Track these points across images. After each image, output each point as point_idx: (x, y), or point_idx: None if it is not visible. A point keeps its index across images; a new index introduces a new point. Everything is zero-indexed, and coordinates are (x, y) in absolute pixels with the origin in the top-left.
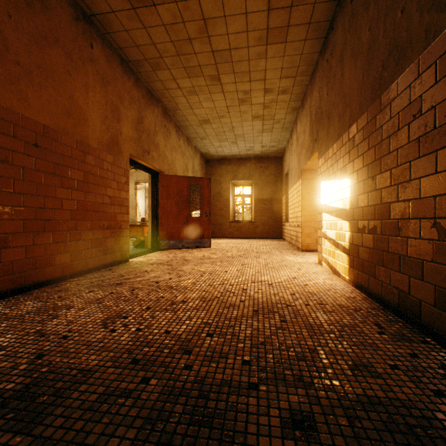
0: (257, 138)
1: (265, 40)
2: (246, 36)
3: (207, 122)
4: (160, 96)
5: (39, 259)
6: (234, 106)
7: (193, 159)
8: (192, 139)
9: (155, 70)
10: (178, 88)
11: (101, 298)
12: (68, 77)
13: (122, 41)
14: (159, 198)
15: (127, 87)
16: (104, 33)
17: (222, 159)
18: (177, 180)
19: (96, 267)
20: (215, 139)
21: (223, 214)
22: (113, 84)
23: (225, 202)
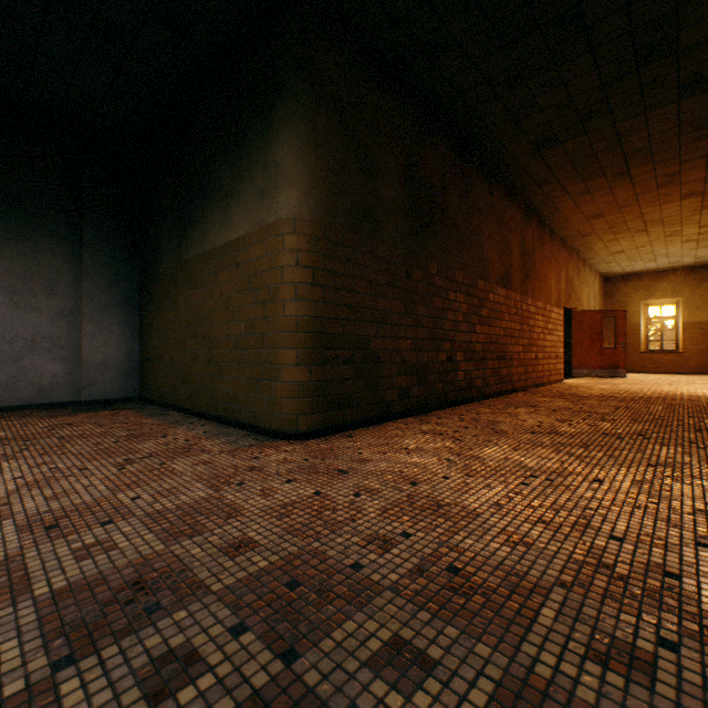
0: (687, 253)
1: (699, 209)
2: (678, 212)
3: (619, 253)
4: (577, 247)
5: (543, 372)
6: (658, 239)
7: (593, 285)
8: (594, 264)
9: (583, 237)
10: (598, 241)
11: (589, 390)
12: (548, 273)
13: (567, 231)
14: (572, 332)
15: (562, 256)
16: (556, 231)
17: (628, 274)
18: (589, 315)
19: (553, 382)
20: (624, 261)
21: (629, 343)
22: (558, 260)
23: (632, 328)
